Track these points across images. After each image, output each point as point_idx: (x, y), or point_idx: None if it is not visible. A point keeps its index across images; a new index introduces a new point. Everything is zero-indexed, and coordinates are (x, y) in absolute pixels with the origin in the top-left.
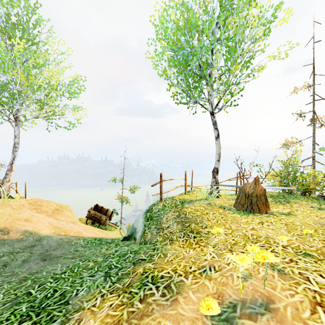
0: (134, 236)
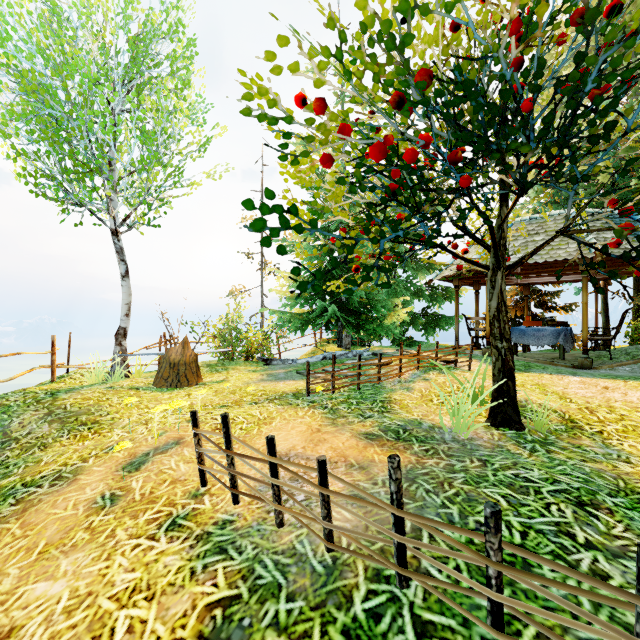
0: None
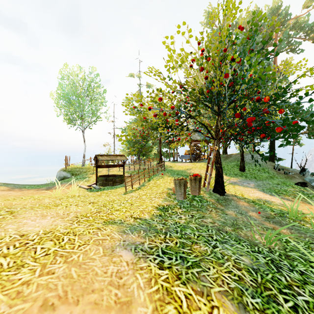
0: (66, 178)
